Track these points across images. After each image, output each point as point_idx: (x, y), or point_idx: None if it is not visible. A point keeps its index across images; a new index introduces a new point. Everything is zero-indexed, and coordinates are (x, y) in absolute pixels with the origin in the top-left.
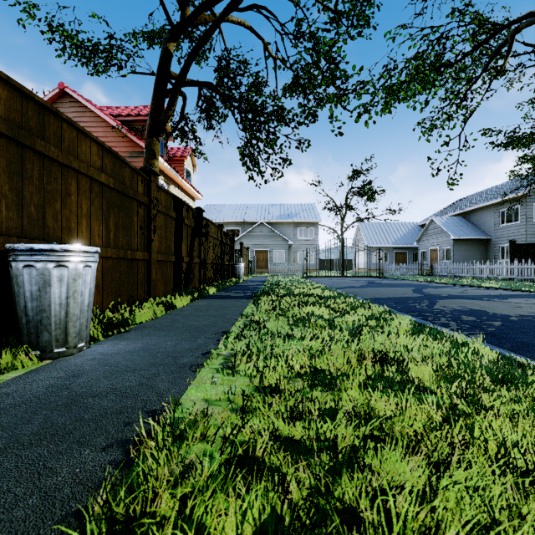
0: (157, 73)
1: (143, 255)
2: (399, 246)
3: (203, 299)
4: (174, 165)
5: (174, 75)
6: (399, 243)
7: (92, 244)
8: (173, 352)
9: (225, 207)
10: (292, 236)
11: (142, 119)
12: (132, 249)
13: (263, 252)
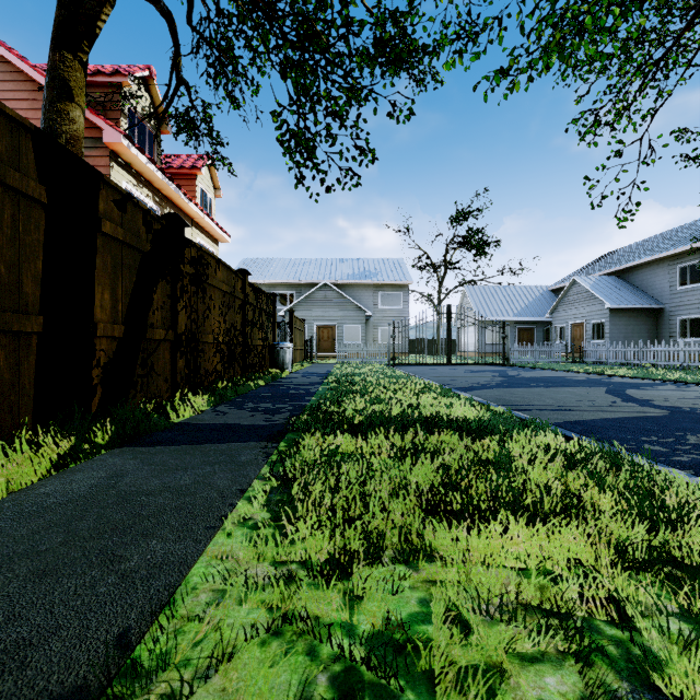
0: None
1: None
2: (524, 319)
3: (127, 448)
4: (179, 183)
5: None
6: (523, 315)
7: None
8: None
9: (272, 262)
10: (371, 304)
11: (104, 80)
12: None
13: (328, 328)
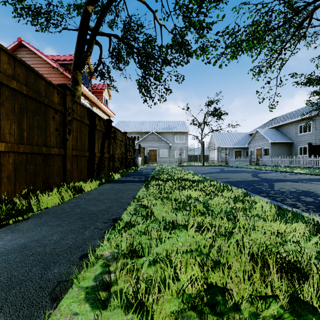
0: (79, 25)
1: (58, 151)
2: (237, 147)
3: (109, 183)
4: (96, 95)
5: (91, 28)
6: (236, 145)
7: (2, 140)
8: (50, 253)
9: (130, 123)
10: (172, 140)
11: None
12: (48, 146)
13: (154, 150)
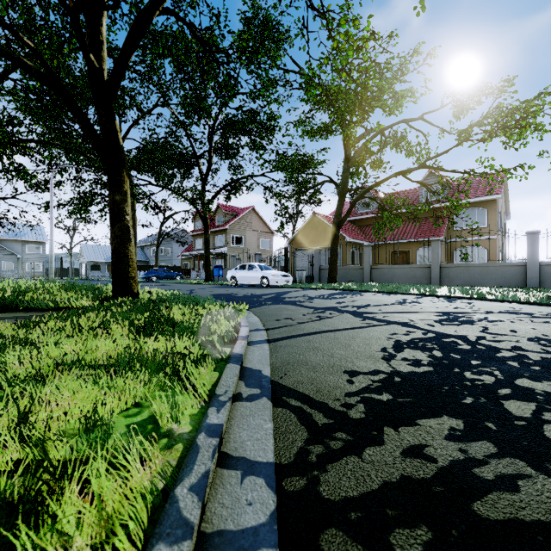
0: None
1: None
2: (110, 261)
3: None
4: None
5: None
6: (109, 260)
7: None
8: None
9: None
10: (21, 250)
11: None
12: None
13: None
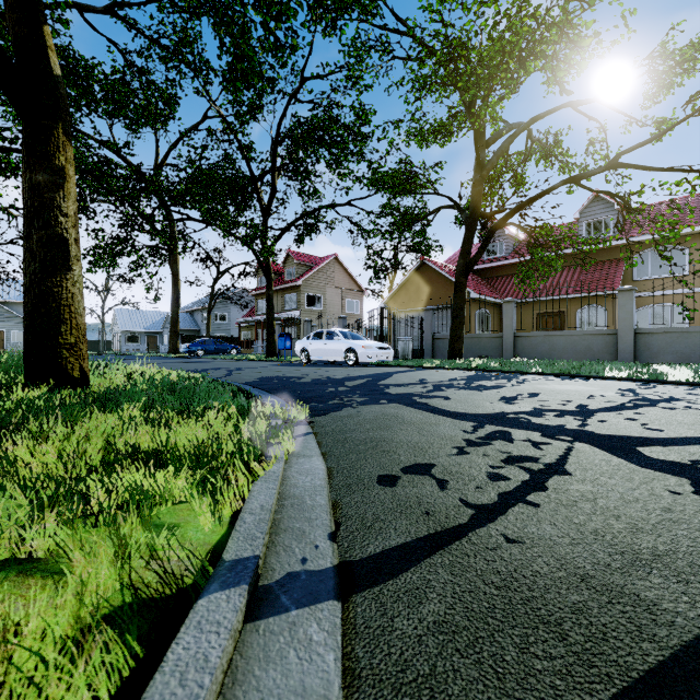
0: None
1: None
2: (151, 331)
3: None
4: None
5: None
6: (150, 329)
7: None
8: None
9: None
10: None
11: None
12: None
13: None
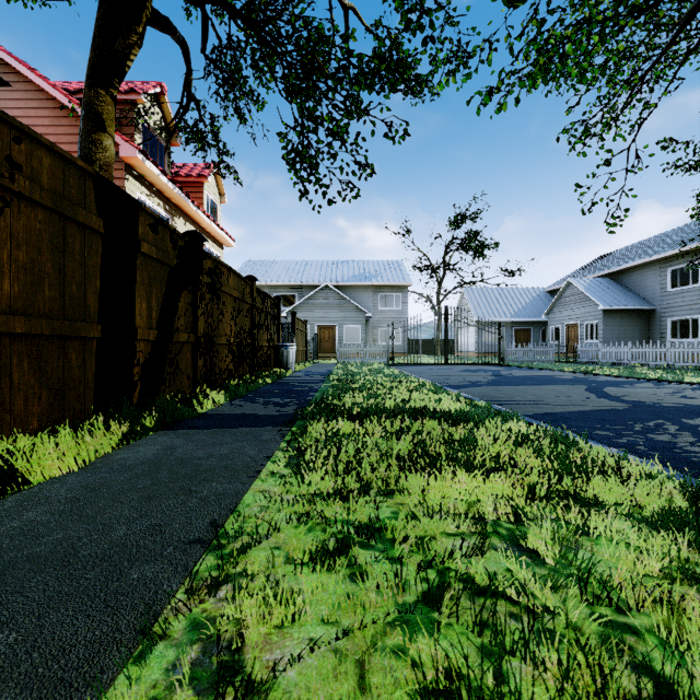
0: None
1: None
2: (521, 320)
3: (170, 431)
4: (187, 190)
5: None
6: (520, 316)
7: None
8: None
9: (274, 264)
10: (371, 305)
11: (120, 98)
12: None
13: (329, 329)
